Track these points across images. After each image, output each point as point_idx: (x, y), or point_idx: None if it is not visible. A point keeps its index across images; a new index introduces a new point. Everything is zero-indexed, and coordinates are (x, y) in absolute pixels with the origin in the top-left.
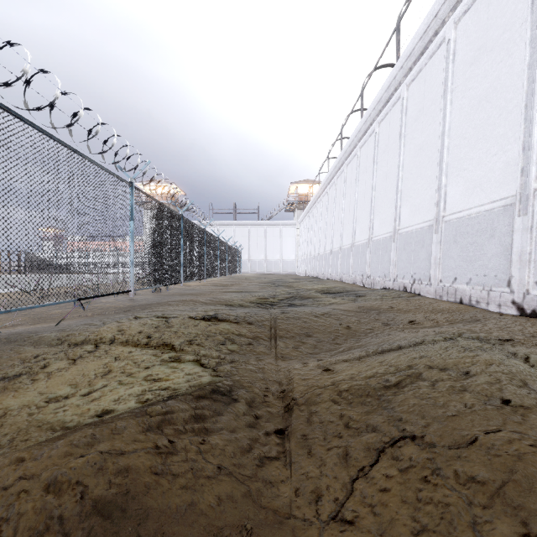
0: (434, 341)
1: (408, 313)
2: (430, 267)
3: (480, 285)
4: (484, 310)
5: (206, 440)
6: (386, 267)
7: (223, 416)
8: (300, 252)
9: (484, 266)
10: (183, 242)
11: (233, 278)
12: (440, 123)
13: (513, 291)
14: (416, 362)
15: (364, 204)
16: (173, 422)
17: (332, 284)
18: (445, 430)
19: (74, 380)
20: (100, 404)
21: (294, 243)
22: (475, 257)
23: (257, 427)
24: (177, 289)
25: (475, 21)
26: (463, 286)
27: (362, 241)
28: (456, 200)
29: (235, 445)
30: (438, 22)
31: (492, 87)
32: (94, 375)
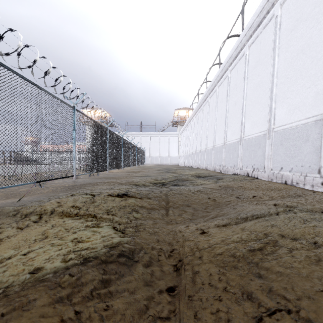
0: (277, 212)
1: (252, 190)
2: (265, 160)
3: (299, 172)
4: (302, 189)
5: (110, 305)
6: (235, 160)
7: (126, 278)
8: (181, 151)
9: (301, 160)
10: (108, 145)
11: (140, 167)
12: (271, 69)
13: (322, 176)
14: (270, 231)
15: (221, 121)
16: (82, 290)
17: (201, 171)
18: (319, 306)
19: (18, 244)
20: (33, 265)
21: (177, 146)
22: (295, 154)
23: (152, 285)
24: (104, 174)
25: (294, 2)
26: (287, 173)
27: (220, 144)
28: (282, 117)
29: (134, 307)
30: (269, 4)
31: (307, 44)
32: (34, 240)
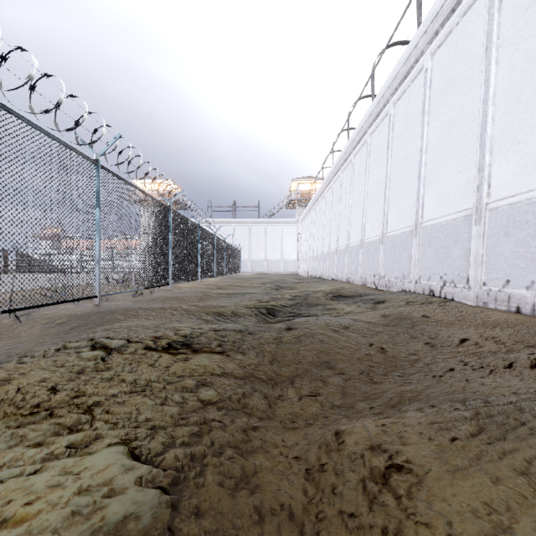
0: None
1: (452, 327)
2: (468, 266)
3: None
4: None
5: None
6: (405, 266)
7: None
8: (302, 251)
9: None
10: (171, 238)
11: (231, 279)
12: (482, 89)
13: None
14: None
15: (376, 196)
16: None
17: (339, 285)
18: None
19: None
20: None
21: (296, 242)
22: None
23: None
24: (164, 291)
25: None
26: (521, 291)
27: (374, 237)
28: (507, 181)
29: None
30: None
31: None
32: None
